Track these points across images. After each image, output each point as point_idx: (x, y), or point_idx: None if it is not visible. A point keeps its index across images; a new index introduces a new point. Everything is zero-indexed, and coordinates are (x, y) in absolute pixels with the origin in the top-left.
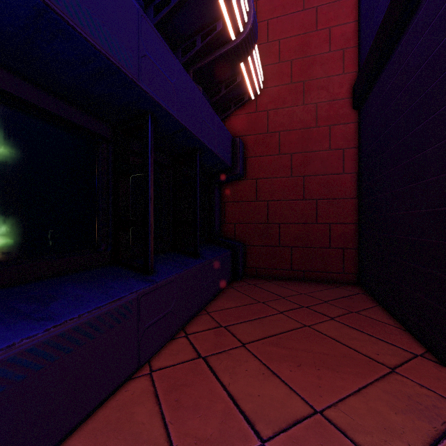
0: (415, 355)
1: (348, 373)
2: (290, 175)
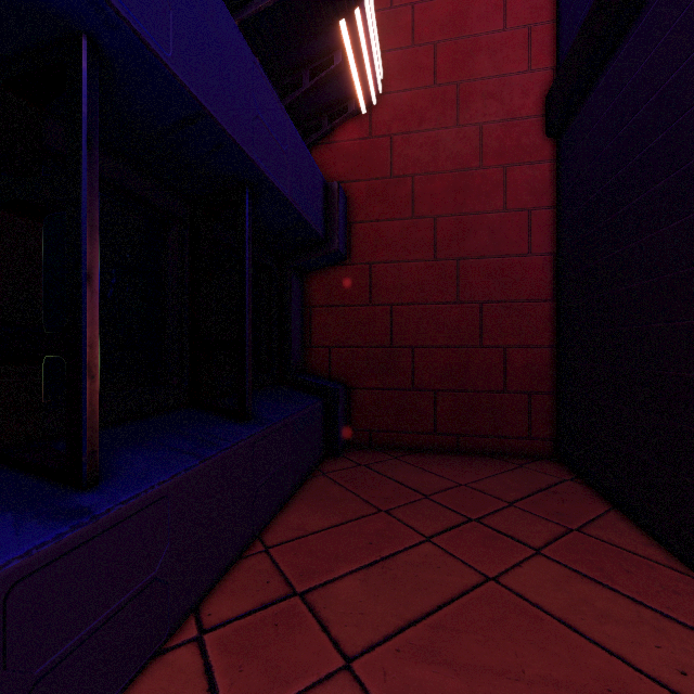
0: None
1: None
2: (432, 258)
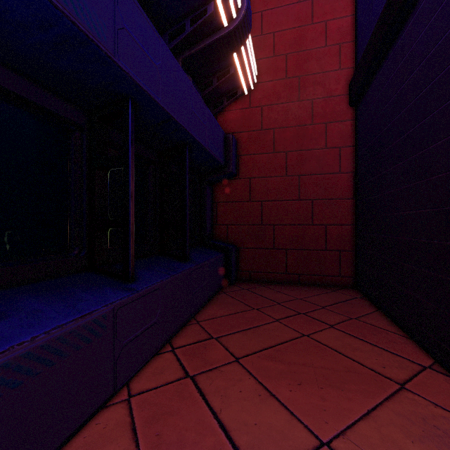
0: (423, 367)
1: (355, 392)
2: (285, 175)
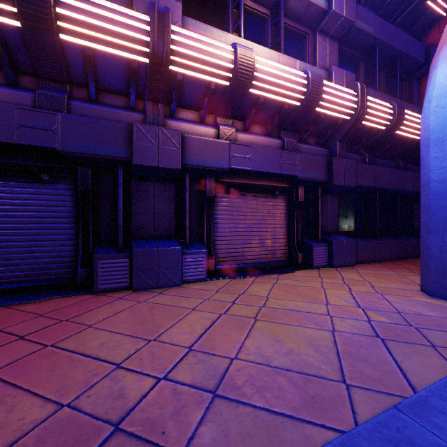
0: None
1: None
2: None
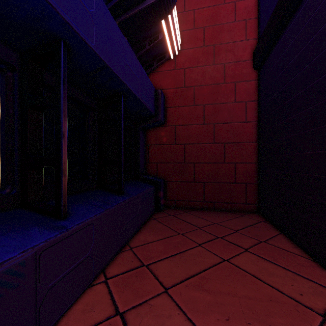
0: None
1: None
2: (203, 123)
